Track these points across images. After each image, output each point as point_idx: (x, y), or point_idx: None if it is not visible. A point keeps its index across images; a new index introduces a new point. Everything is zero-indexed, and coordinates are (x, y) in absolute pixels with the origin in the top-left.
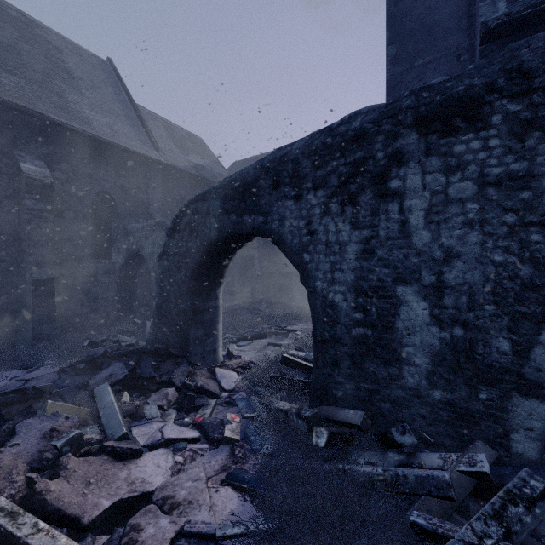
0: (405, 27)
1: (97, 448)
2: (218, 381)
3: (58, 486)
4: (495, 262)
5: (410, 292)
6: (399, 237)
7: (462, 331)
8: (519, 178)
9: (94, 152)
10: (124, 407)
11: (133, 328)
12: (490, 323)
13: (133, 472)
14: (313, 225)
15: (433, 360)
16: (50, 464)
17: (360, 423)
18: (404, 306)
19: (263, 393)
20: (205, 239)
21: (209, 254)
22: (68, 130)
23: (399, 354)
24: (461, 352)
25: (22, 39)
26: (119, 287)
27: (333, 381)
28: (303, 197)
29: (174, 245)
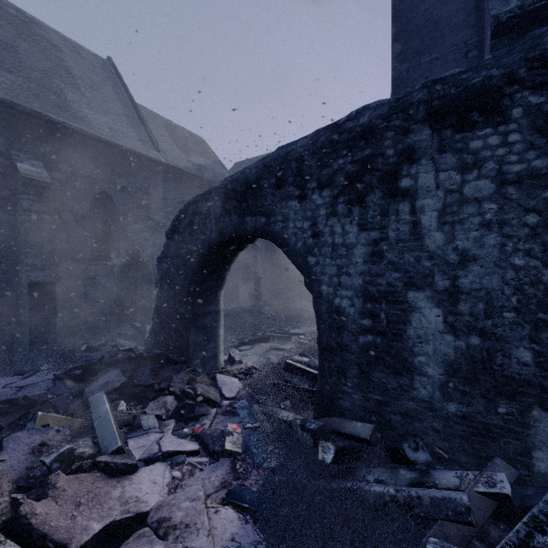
0: (411, 23)
1: (89, 463)
2: (219, 389)
3: (45, 508)
4: (515, 266)
5: (423, 298)
6: (410, 239)
7: (479, 340)
8: (541, 176)
9: (93, 151)
10: (120, 417)
11: (132, 331)
12: (509, 331)
13: (127, 489)
14: (319, 226)
15: (448, 371)
16: (38, 482)
17: (369, 437)
18: (415, 313)
19: (266, 402)
20: (206, 241)
21: (210, 256)
22: (66, 130)
23: (411, 364)
24: (478, 362)
25: (20, 37)
26: (119, 289)
27: (339, 390)
28: (308, 197)
29: (174, 247)
